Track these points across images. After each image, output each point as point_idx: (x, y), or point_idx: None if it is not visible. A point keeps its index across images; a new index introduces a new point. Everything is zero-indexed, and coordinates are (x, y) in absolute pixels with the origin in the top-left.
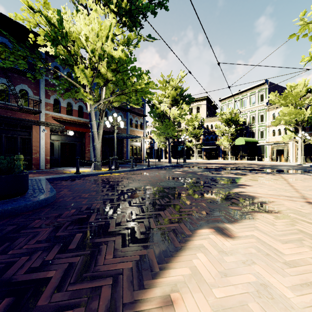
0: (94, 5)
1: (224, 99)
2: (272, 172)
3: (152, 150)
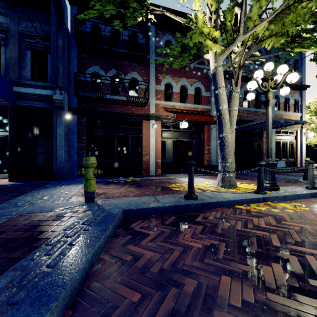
0: None
1: None
2: None
3: None
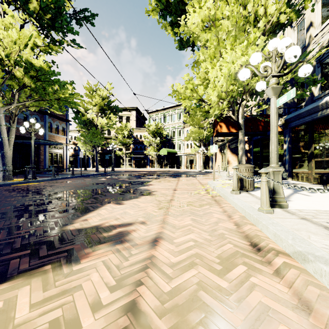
0: (11, 11)
1: (152, 112)
2: (176, 176)
3: (77, 158)
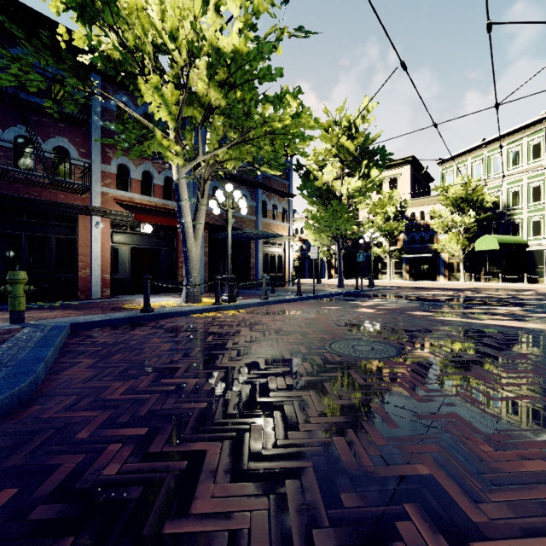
0: None
1: (449, 160)
2: None
3: (304, 263)
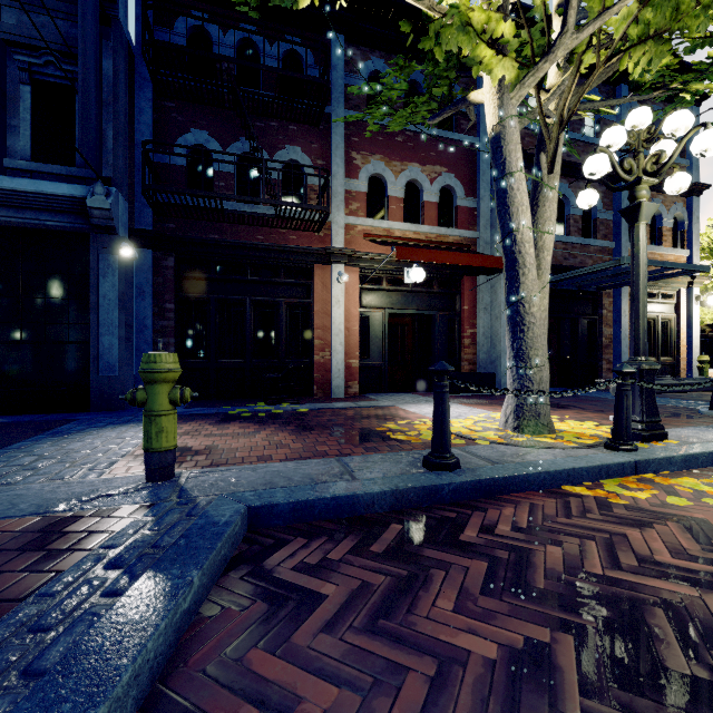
0: None
1: None
2: None
3: None
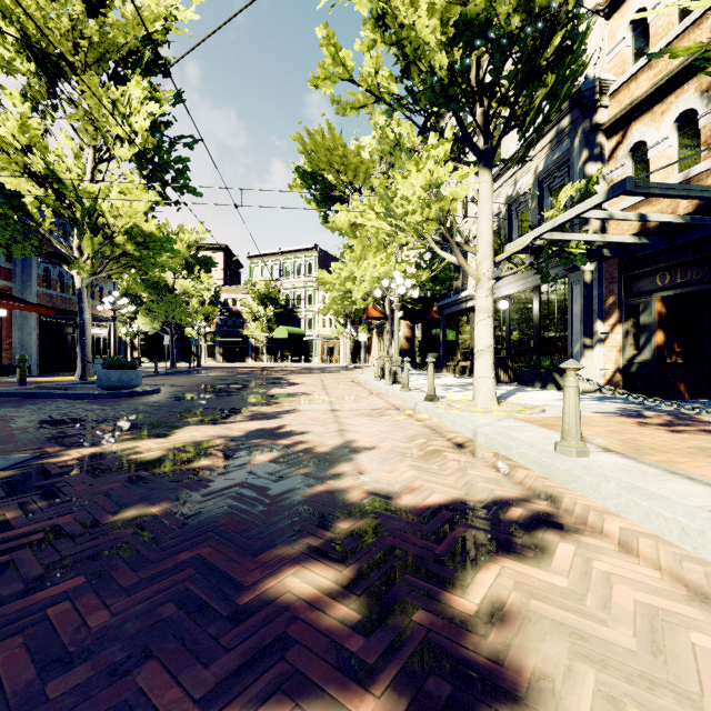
0: (133, 177)
1: (256, 257)
2: (314, 373)
3: None
